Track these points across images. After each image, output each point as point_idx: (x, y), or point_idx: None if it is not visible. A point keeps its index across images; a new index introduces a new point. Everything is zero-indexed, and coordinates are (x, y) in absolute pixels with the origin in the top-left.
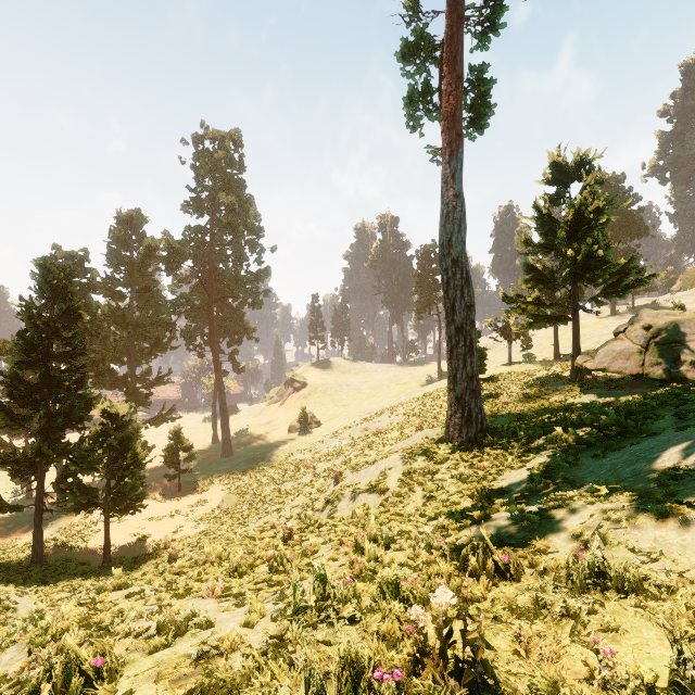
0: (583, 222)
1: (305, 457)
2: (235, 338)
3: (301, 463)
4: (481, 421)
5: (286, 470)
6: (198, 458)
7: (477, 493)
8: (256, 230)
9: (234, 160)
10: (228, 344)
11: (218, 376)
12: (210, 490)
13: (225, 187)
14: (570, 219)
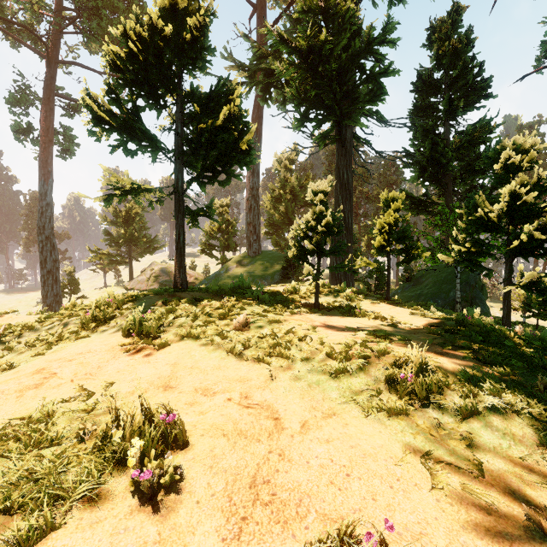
0: (131, 217)
1: None
2: None
3: None
4: None
5: None
6: None
7: None
8: None
9: None
10: None
11: None
12: None
13: None
14: (124, 215)
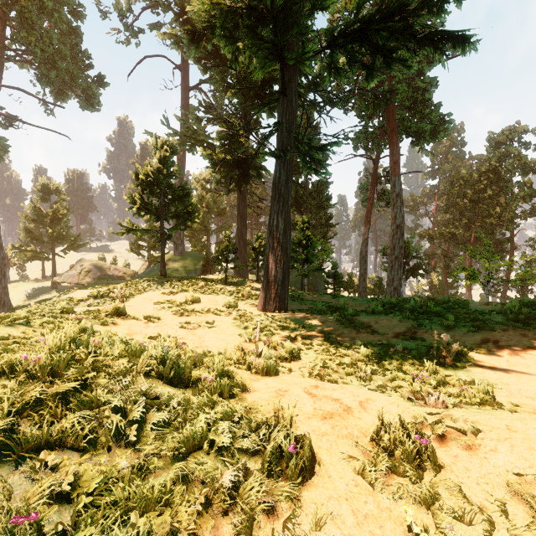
0: (57, 217)
1: None
2: None
3: None
4: (10, 305)
5: None
6: None
7: None
8: None
9: None
10: None
11: None
12: None
13: None
14: (51, 215)
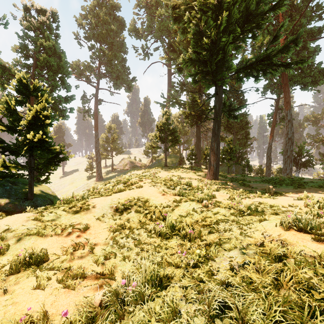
0: (114, 140)
1: None
2: None
3: None
4: (102, 177)
5: None
6: None
7: None
8: None
9: None
10: None
11: None
12: None
13: None
14: (112, 139)
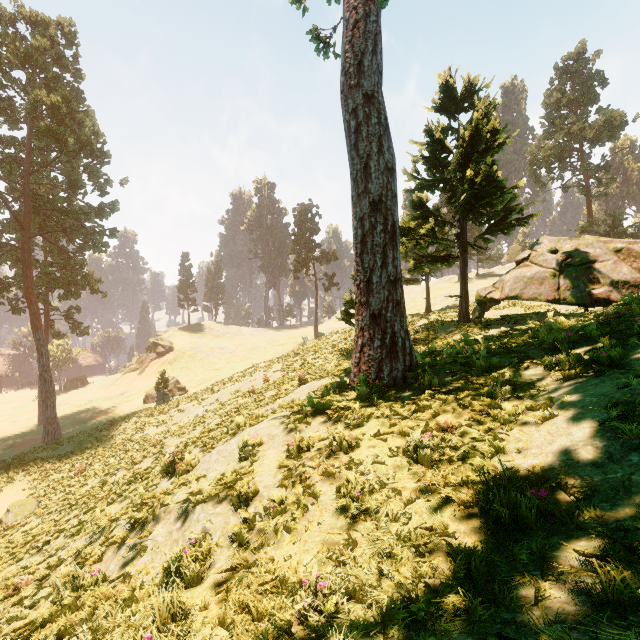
0: (478, 144)
1: (158, 431)
2: (71, 290)
3: (150, 439)
4: (410, 352)
5: (127, 451)
6: (4, 446)
7: (488, 497)
8: (96, 151)
9: (63, 56)
10: (59, 297)
11: (37, 334)
12: (2, 492)
13: (48, 86)
14: (467, 140)
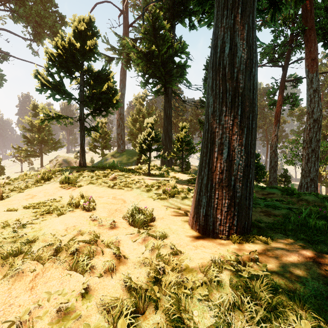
0: (42, 127)
1: None
2: None
3: None
4: None
5: None
6: None
7: None
8: None
9: None
10: None
11: None
12: None
13: None
14: (38, 125)
